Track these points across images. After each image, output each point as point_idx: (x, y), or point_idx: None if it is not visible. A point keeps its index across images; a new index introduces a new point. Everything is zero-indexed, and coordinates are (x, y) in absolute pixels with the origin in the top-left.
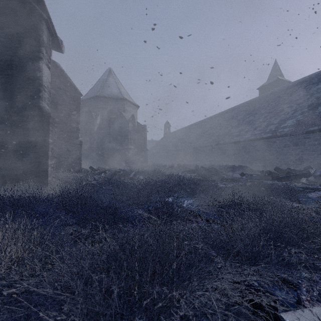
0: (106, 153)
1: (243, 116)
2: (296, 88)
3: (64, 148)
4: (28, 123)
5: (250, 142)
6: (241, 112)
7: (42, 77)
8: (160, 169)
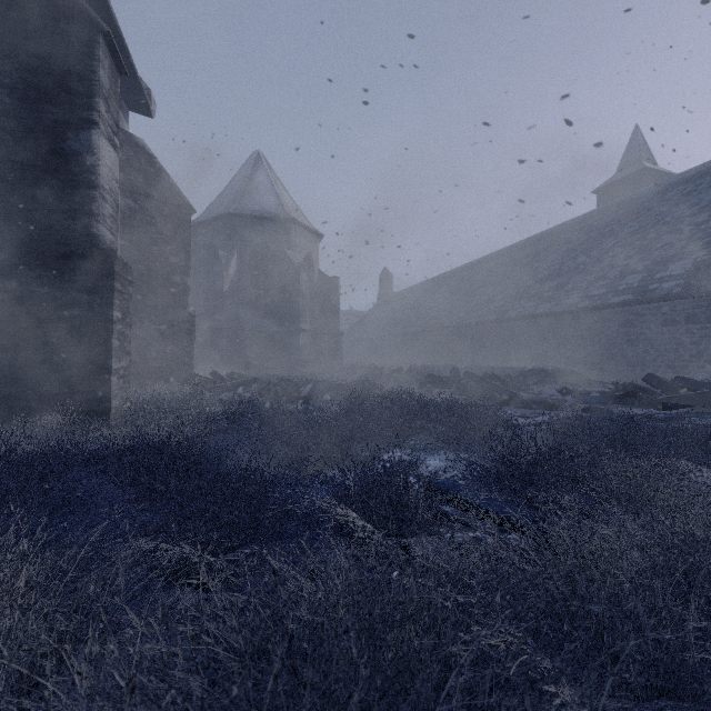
0: (250, 340)
1: (560, 254)
2: (689, 187)
3: (156, 330)
4: (66, 275)
5: (580, 315)
6: (555, 245)
7: (97, 167)
8: (370, 378)
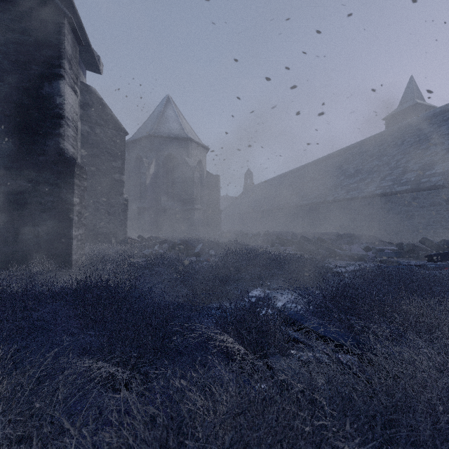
0: (163, 215)
1: (362, 159)
2: (447, 115)
3: (103, 209)
4: (44, 174)
5: (375, 199)
6: (359, 153)
7: (63, 105)
8: (239, 239)
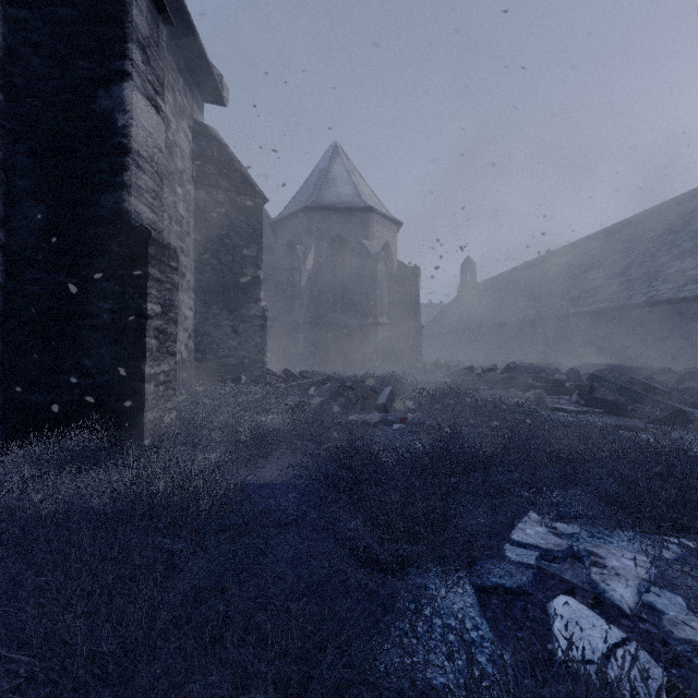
0: (327, 335)
1: None
2: None
3: (228, 326)
4: (96, 261)
5: None
6: None
7: (130, 128)
8: (457, 377)
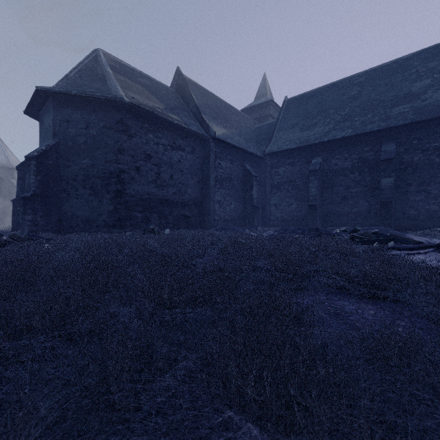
0: None
1: None
2: None
3: None
4: None
5: None
6: None
7: None
8: None
